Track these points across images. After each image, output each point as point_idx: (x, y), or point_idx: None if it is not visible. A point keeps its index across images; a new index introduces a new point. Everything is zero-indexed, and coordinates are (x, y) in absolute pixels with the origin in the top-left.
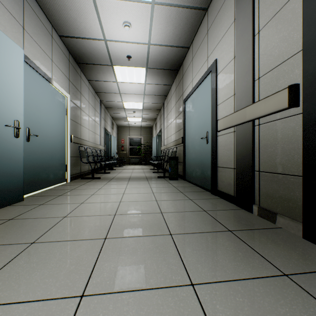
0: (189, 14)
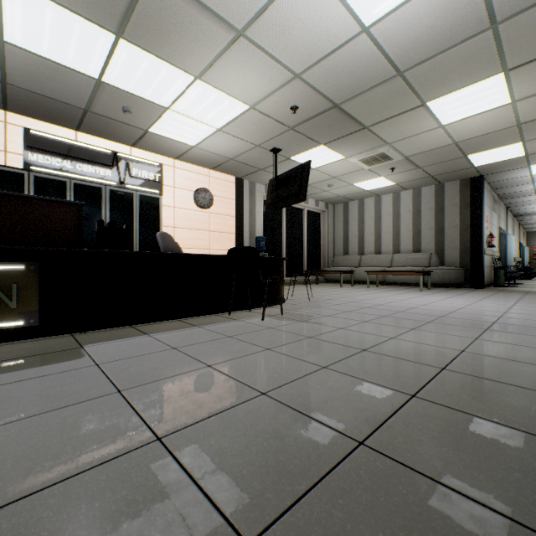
0: None
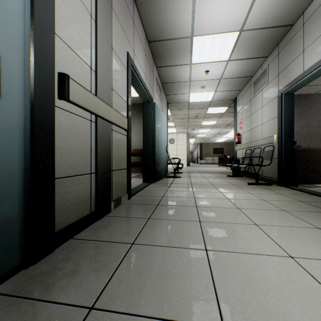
0: None
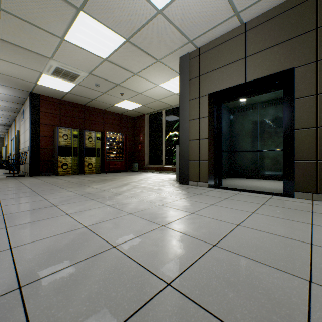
0: (7, 121)
